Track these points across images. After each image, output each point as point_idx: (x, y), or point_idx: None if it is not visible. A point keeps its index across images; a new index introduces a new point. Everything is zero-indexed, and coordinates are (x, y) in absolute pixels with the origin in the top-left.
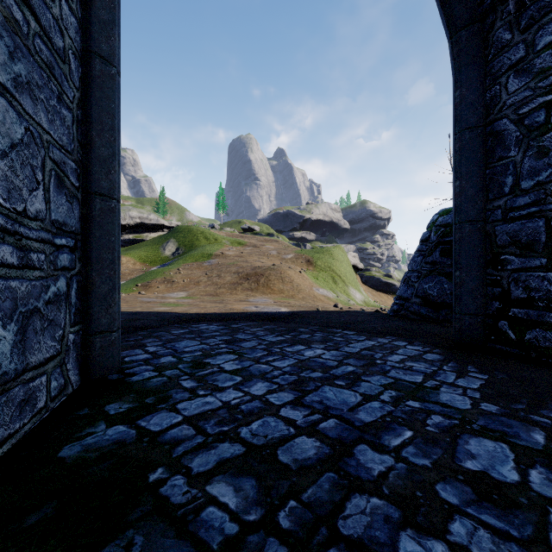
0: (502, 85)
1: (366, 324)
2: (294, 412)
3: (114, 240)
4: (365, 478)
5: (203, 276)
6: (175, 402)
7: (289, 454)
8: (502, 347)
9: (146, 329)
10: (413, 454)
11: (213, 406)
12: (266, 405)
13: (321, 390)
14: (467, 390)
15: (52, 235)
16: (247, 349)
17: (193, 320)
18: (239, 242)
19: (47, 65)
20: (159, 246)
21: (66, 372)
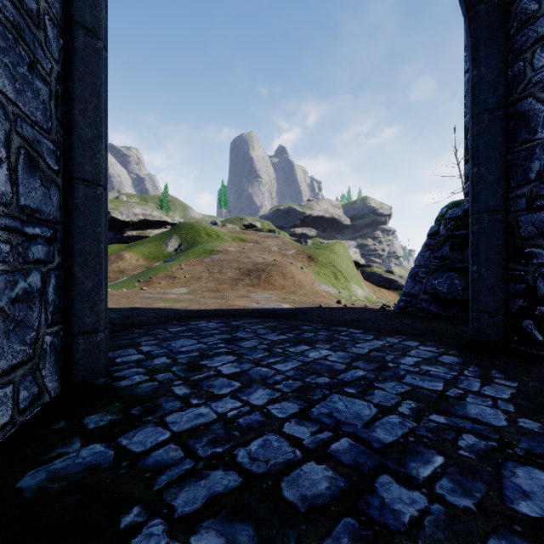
0: (527, 61)
1: (372, 322)
2: (300, 428)
3: (100, 231)
4: (393, 527)
5: (204, 272)
6: (164, 413)
7: (295, 487)
8: (527, 349)
9: (143, 326)
10: (450, 490)
11: (207, 419)
12: (268, 419)
13: (329, 399)
14: (497, 401)
15: (20, 223)
16: (247, 349)
17: (192, 317)
18: (240, 238)
19: (13, 26)
20: (161, 242)
21: (41, 378)
